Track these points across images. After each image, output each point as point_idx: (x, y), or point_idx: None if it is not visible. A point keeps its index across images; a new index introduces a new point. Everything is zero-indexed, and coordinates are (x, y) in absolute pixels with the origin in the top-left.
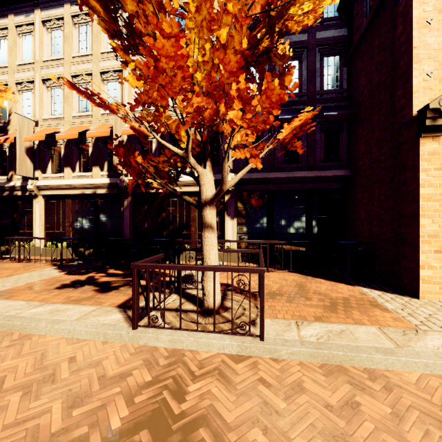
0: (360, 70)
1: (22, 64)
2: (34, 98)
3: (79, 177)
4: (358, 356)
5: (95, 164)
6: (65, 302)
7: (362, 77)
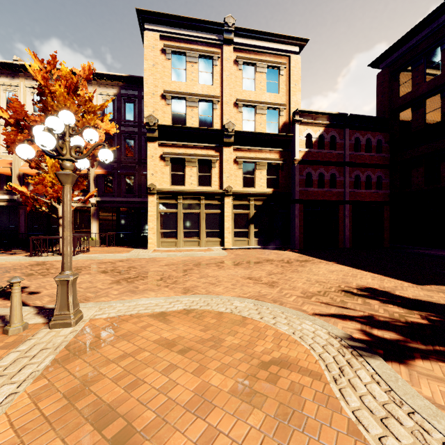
0: None
1: None
2: None
3: None
4: (98, 256)
5: None
6: None
7: None
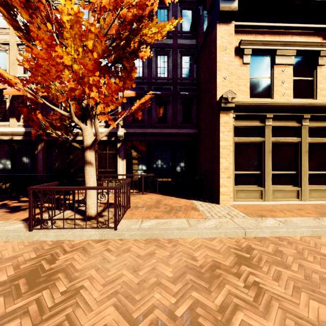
0: (201, 68)
1: None
2: None
3: None
4: (166, 232)
5: (12, 116)
6: None
7: (202, 72)
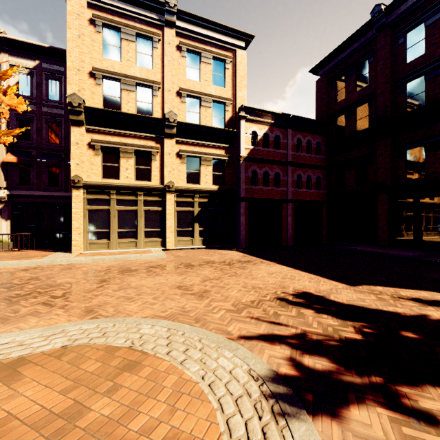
0: None
1: None
2: None
3: None
4: None
5: None
6: None
7: None
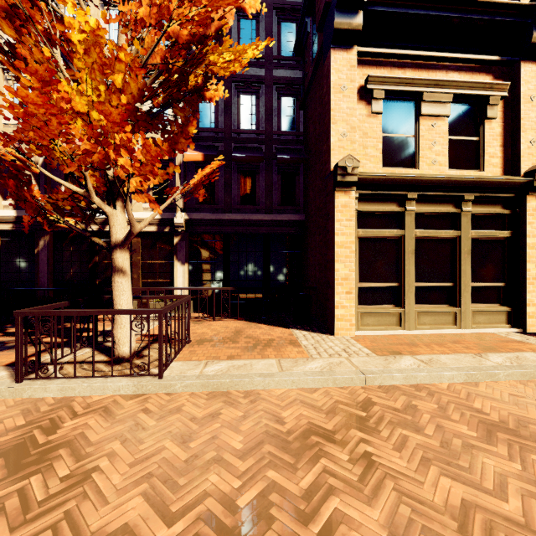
0: (310, 116)
1: None
2: None
3: None
4: (242, 381)
5: None
6: None
7: (311, 124)
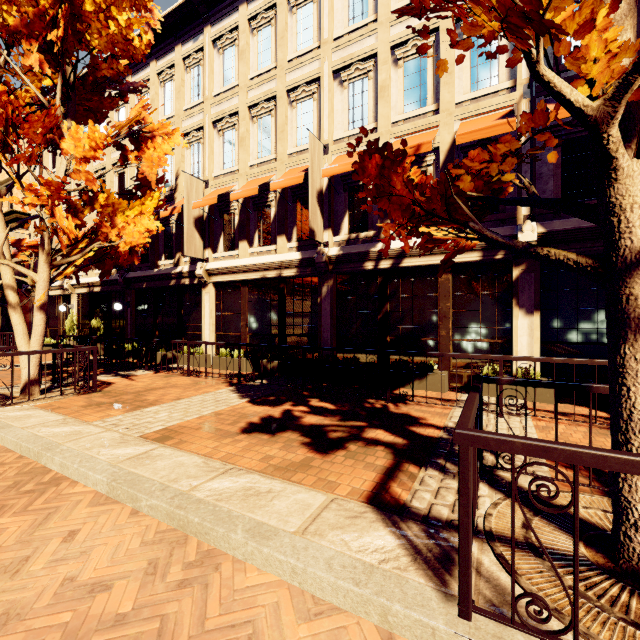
0: None
1: (190, 108)
2: (204, 150)
3: (257, 253)
4: None
5: (280, 231)
6: (263, 470)
7: None
